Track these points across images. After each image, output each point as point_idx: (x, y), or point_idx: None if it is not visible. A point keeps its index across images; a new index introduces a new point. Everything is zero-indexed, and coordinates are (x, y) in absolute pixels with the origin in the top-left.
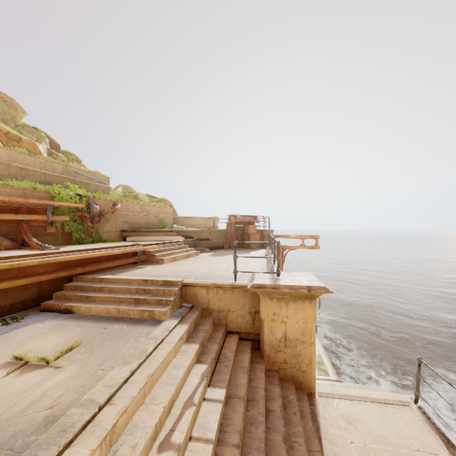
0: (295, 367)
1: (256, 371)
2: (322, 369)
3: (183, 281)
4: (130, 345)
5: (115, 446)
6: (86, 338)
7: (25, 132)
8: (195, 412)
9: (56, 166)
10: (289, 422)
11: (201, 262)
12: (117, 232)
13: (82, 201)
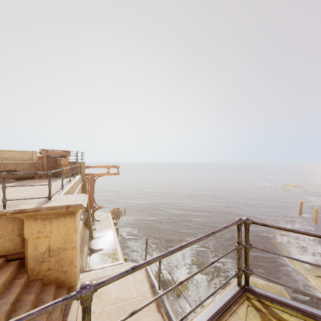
0: (58, 270)
1: (12, 287)
2: (115, 258)
3: None
4: None
5: None
6: None
7: None
8: None
9: None
10: None
11: None
12: None
13: None
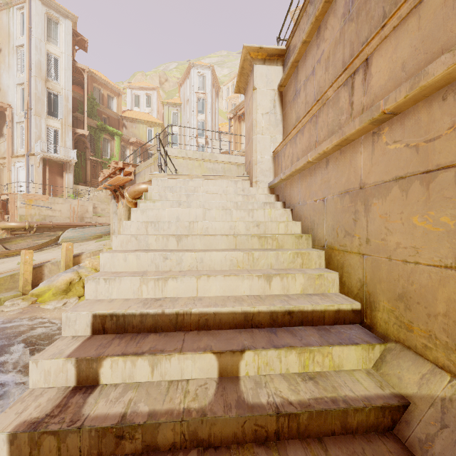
0: None
1: None
2: None
3: None
4: None
5: None
6: None
7: None
8: None
9: None
10: None
11: None
12: None
13: None
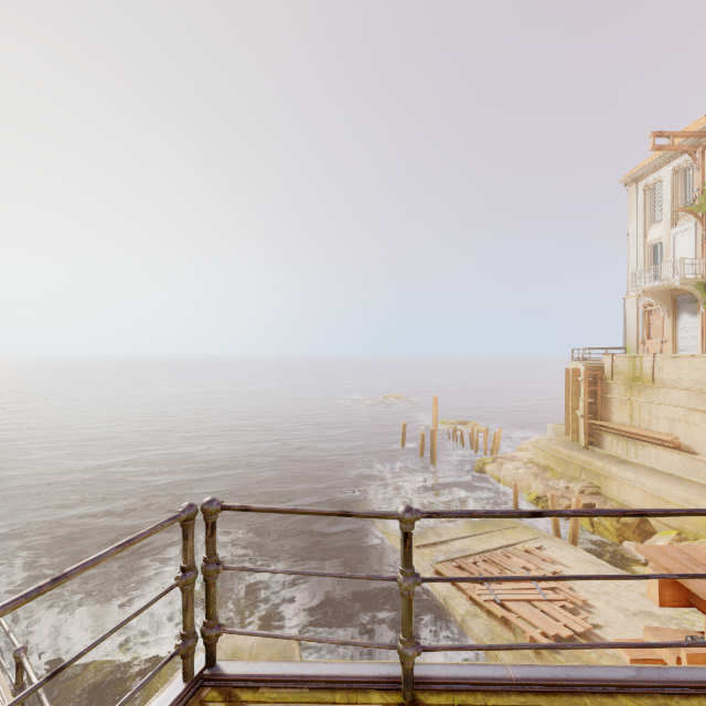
0: None
1: None
2: None
3: None
4: None
5: None
6: None
7: None
8: None
9: None
10: None
11: None
12: None
13: None
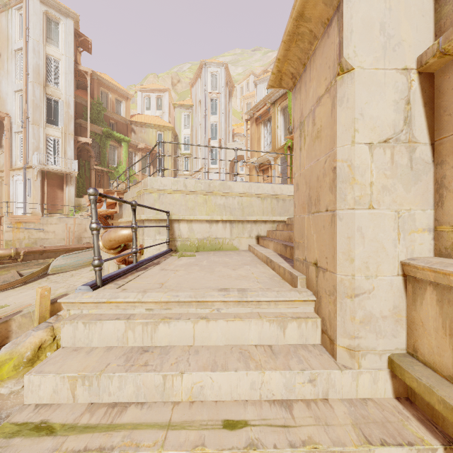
0: None
1: None
2: None
3: None
4: None
5: None
6: None
7: None
8: None
9: None
10: None
11: None
12: None
13: None
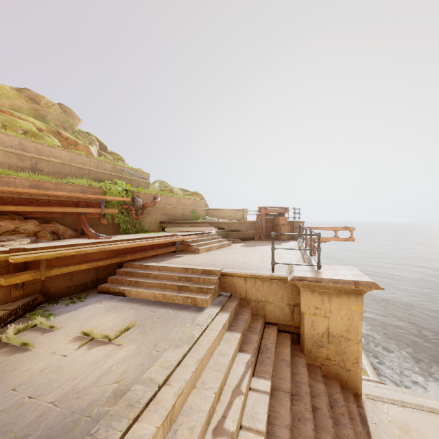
0: (339, 364)
1: (297, 365)
2: None
3: (221, 271)
4: (178, 330)
5: (174, 425)
6: (139, 320)
7: (80, 137)
8: (243, 401)
9: (106, 165)
10: (337, 422)
11: (234, 252)
12: (157, 223)
13: (128, 195)
